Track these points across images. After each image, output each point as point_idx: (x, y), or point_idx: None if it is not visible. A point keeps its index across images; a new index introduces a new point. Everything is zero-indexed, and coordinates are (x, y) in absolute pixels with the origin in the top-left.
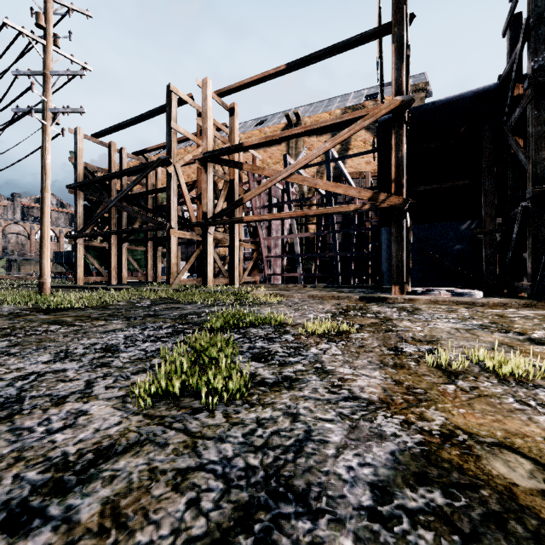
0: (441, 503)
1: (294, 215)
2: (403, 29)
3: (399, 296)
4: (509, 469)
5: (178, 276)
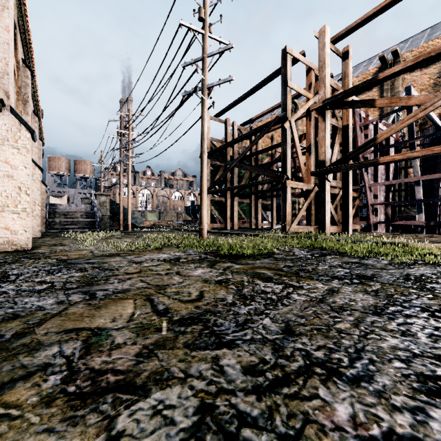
0: None
1: None
2: None
3: None
4: None
5: (292, 224)
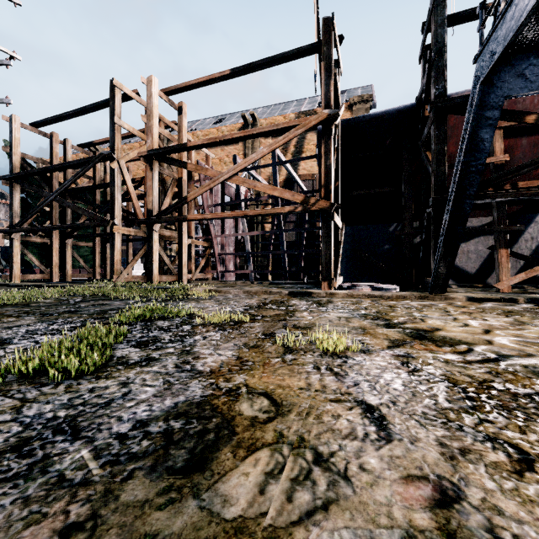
0: (176, 427)
1: (235, 214)
2: (331, 49)
3: (323, 291)
4: (249, 407)
5: (122, 273)
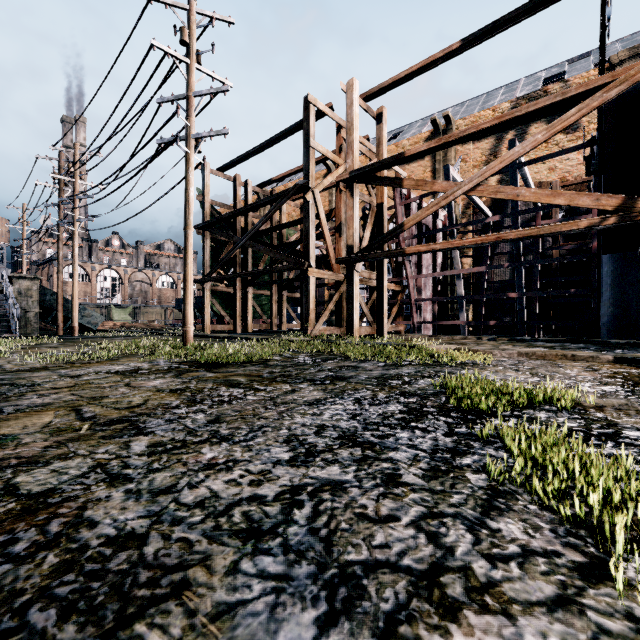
0: None
1: (482, 240)
2: None
3: None
4: None
5: (317, 324)
